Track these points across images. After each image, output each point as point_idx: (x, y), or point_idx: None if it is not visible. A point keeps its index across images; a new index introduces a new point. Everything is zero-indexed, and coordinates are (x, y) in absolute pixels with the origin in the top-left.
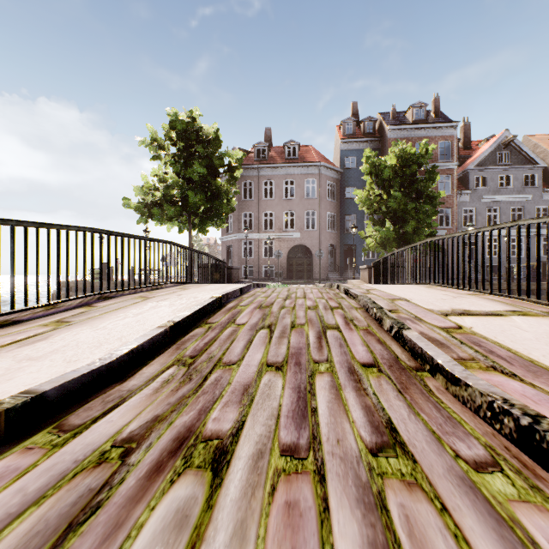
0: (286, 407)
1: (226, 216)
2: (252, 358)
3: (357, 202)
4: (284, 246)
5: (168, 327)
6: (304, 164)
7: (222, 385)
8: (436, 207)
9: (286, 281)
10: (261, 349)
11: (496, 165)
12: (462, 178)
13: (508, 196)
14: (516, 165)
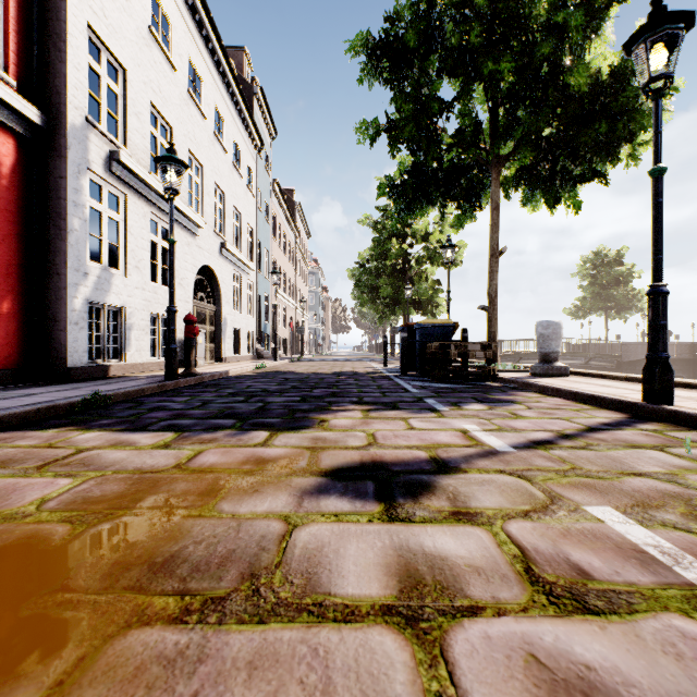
0: None
1: (633, 306)
2: None
3: None
4: None
5: None
6: None
7: None
8: None
9: None
10: None
11: None
12: None
13: None
14: None
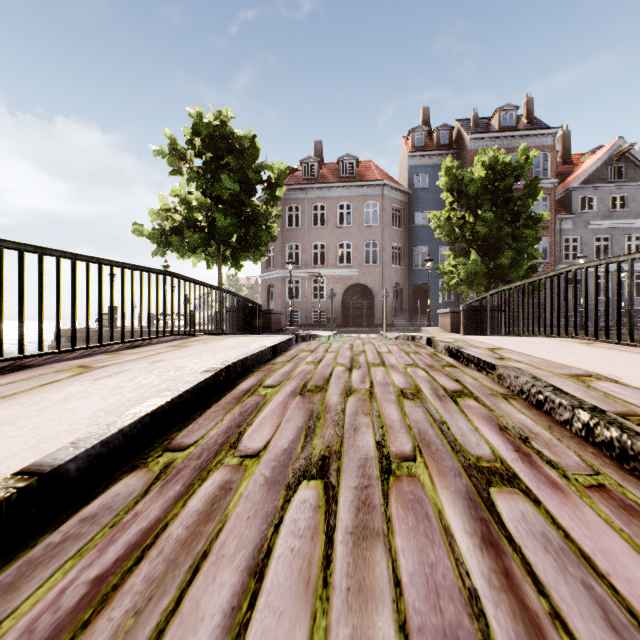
0: None
1: (265, 247)
2: None
3: (433, 227)
4: (338, 285)
5: None
6: (364, 183)
7: None
8: (537, 232)
9: (340, 329)
10: None
11: (606, 182)
12: (563, 200)
13: (622, 220)
14: (633, 182)
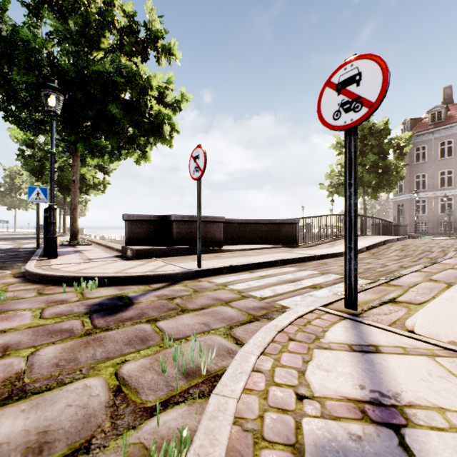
0: (395, 259)
1: (395, 184)
2: (391, 254)
3: None
4: None
5: (365, 246)
6: None
7: (381, 256)
8: None
9: None
10: (395, 253)
11: None
12: None
13: None
14: None
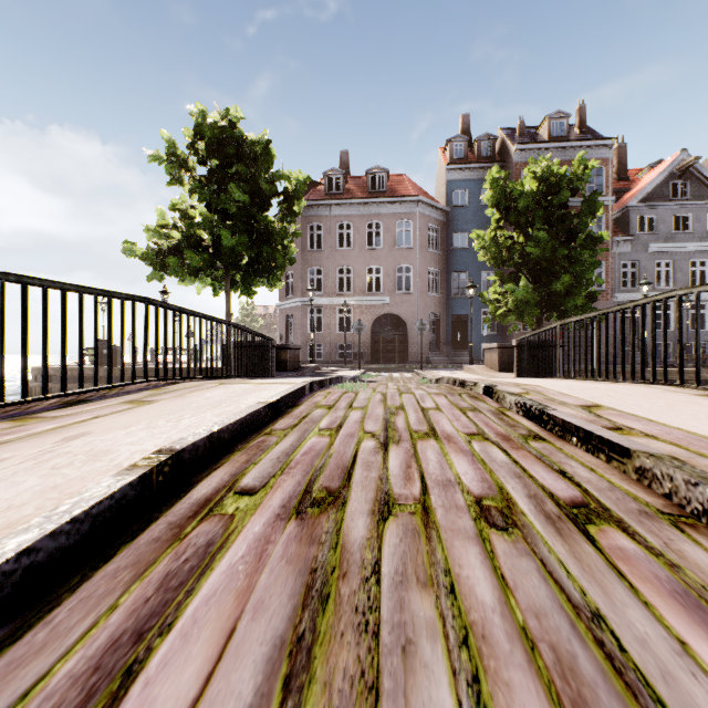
0: None
1: (281, 271)
2: None
3: (477, 248)
4: (367, 316)
5: None
6: (396, 199)
7: None
8: (595, 255)
9: (369, 366)
10: None
11: (668, 200)
12: (620, 220)
13: (686, 243)
14: (698, 201)
